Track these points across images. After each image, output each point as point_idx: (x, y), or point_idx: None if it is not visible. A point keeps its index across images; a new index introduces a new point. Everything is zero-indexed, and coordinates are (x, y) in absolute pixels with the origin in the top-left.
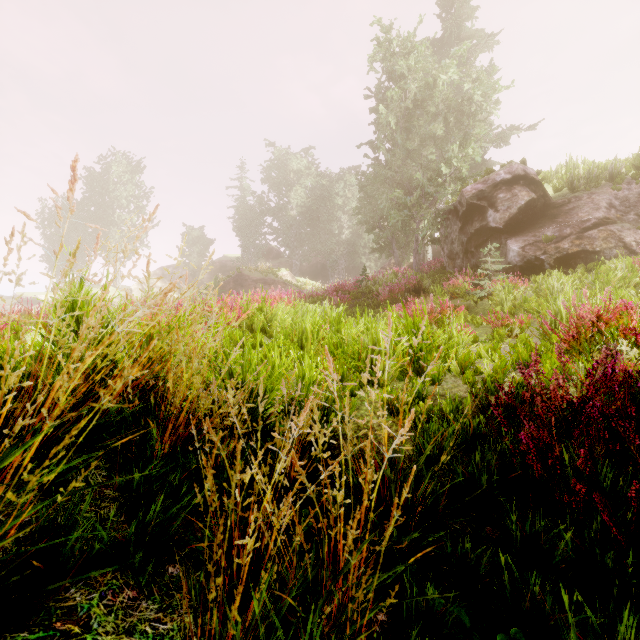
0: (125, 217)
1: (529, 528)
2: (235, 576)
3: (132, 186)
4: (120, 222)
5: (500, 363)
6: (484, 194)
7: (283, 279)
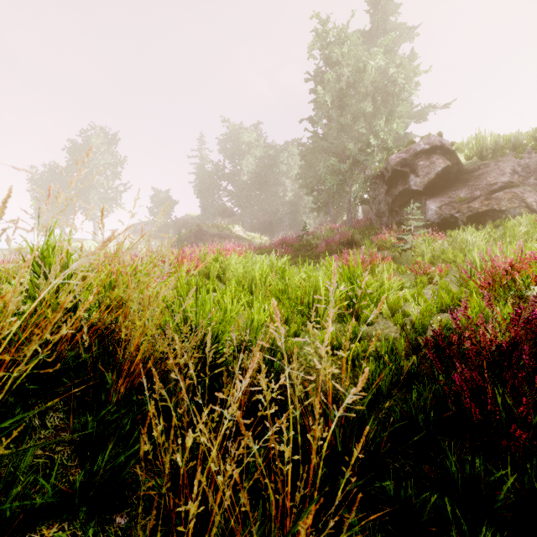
0: (103, 181)
1: (468, 471)
2: (183, 525)
3: (109, 155)
4: (98, 186)
5: (426, 307)
6: (407, 162)
7: (236, 234)
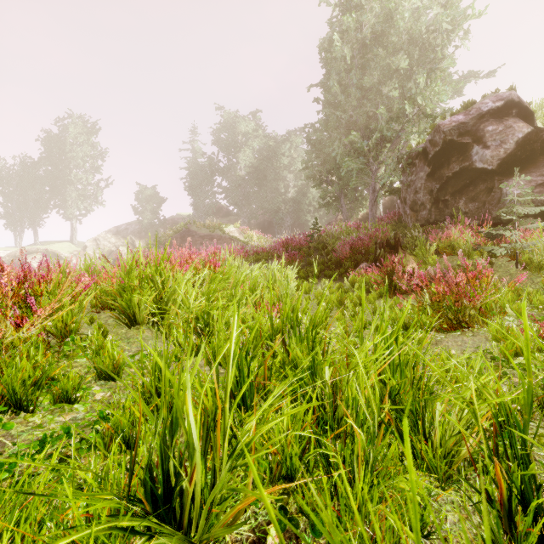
0: (81, 176)
1: None
2: None
3: (88, 147)
4: (76, 181)
5: None
6: (467, 127)
7: (230, 235)
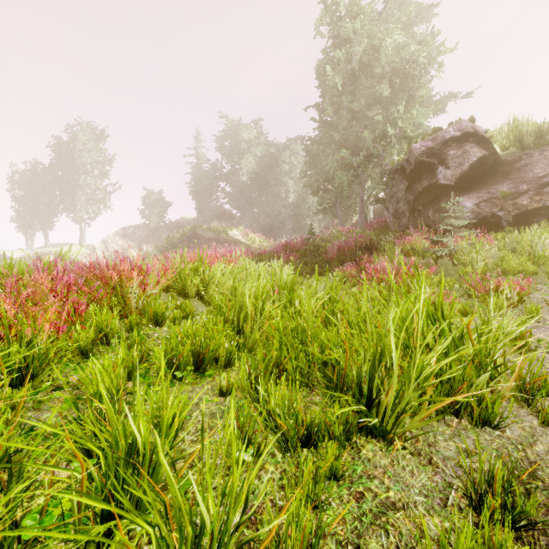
0: (90, 181)
1: None
2: None
3: (96, 153)
4: (85, 186)
5: None
6: (434, 151)
7: (234, 238)
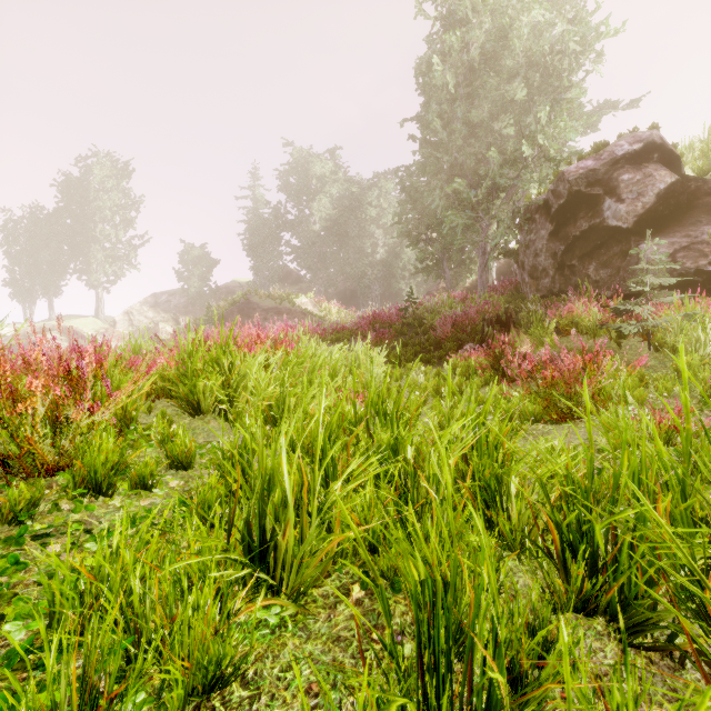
0: (109, 232)
1: None
2: None
3: (118, 194)
4: (103, 238)
5: None
6: (597, 176)
7: (302, 308)
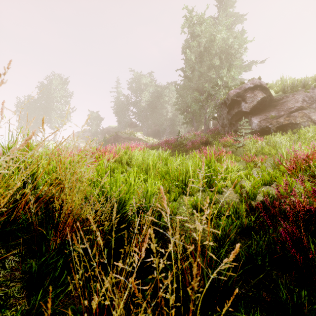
0: (59, 106)
1: (296, 300)
2: None
3: (63, 91)
4: (57, 109)
5: (255, 182)
6: (240, 94)
7: (138, 137)
